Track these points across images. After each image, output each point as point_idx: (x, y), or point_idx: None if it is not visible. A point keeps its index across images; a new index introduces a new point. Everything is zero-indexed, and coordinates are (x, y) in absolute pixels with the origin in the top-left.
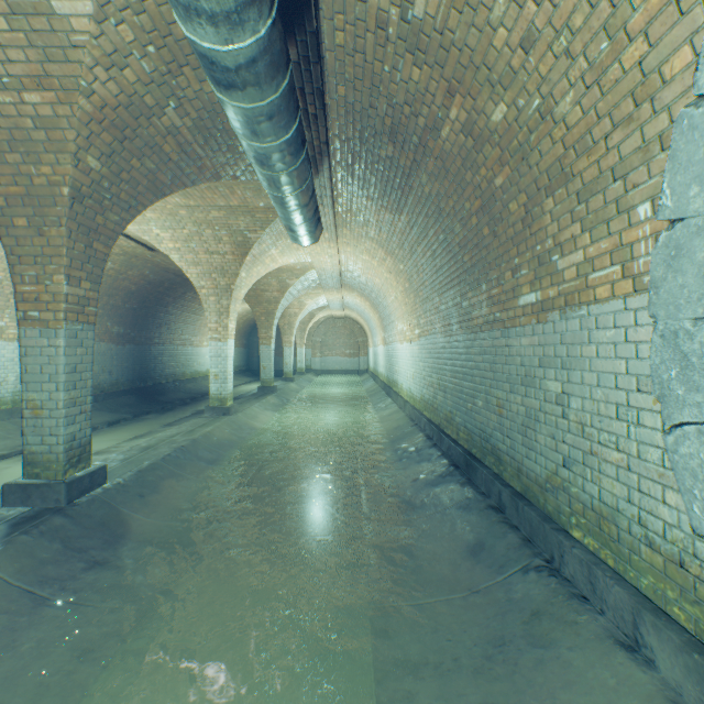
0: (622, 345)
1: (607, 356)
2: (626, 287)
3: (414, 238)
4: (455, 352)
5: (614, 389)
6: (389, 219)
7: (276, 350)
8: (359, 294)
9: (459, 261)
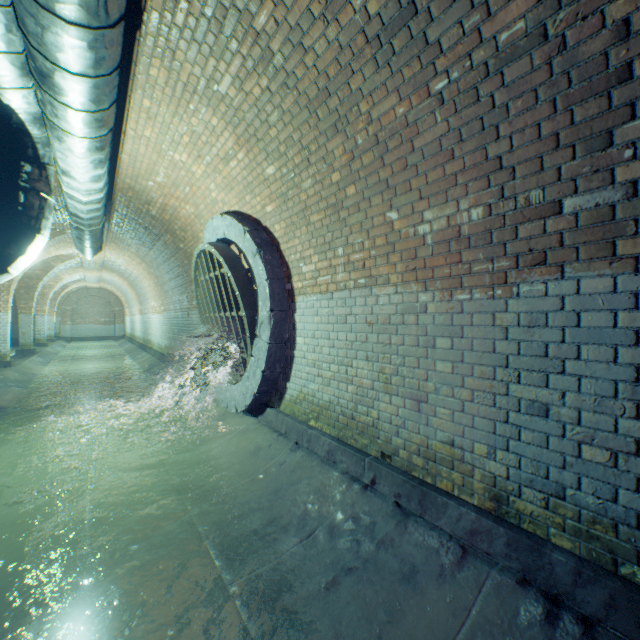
0: None
1: None
2: None
3: (159, 262)
4: (179, 320)
5: None
6: (145, 249)
7: (14, 318)
8: (119, 275)
9: (179, 280)
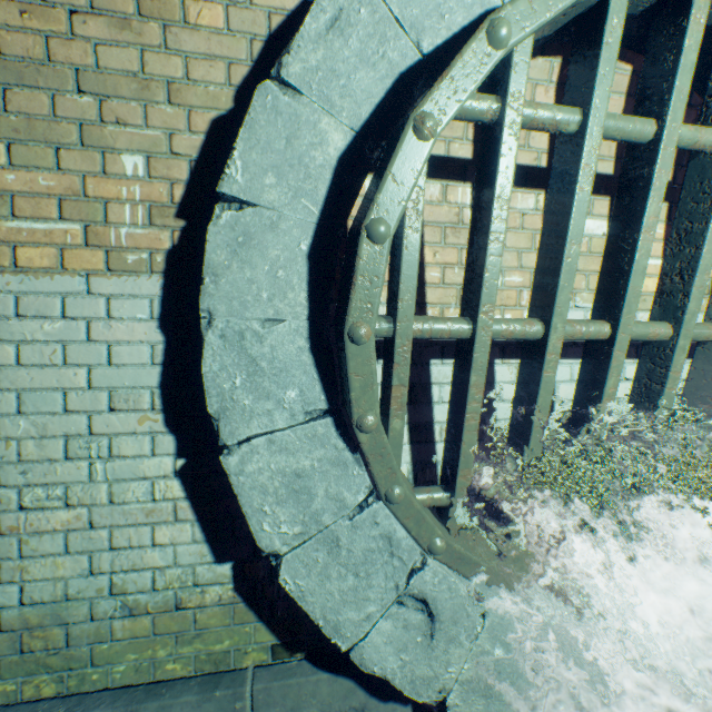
0: (83, 346)
1: (49, 363)
2: (95, 261)
3: None
4: None
5: (64, 414)
6: None
7: None
8: None
9: None
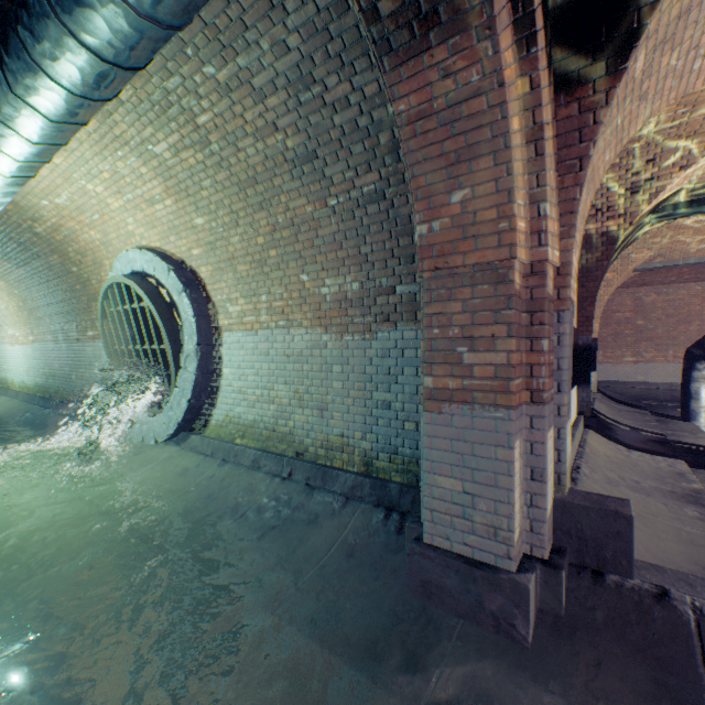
0: None
1: None
2: None
3: (31, 282)
4: (62, 353)
5: None
6: (10, 266)
7: None
8: None
9: (63, 307)
